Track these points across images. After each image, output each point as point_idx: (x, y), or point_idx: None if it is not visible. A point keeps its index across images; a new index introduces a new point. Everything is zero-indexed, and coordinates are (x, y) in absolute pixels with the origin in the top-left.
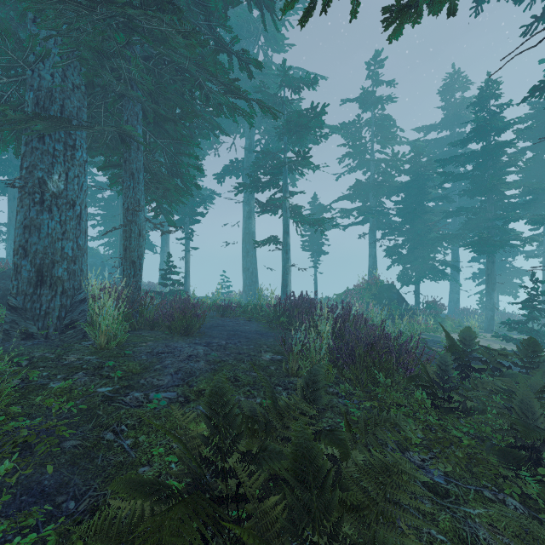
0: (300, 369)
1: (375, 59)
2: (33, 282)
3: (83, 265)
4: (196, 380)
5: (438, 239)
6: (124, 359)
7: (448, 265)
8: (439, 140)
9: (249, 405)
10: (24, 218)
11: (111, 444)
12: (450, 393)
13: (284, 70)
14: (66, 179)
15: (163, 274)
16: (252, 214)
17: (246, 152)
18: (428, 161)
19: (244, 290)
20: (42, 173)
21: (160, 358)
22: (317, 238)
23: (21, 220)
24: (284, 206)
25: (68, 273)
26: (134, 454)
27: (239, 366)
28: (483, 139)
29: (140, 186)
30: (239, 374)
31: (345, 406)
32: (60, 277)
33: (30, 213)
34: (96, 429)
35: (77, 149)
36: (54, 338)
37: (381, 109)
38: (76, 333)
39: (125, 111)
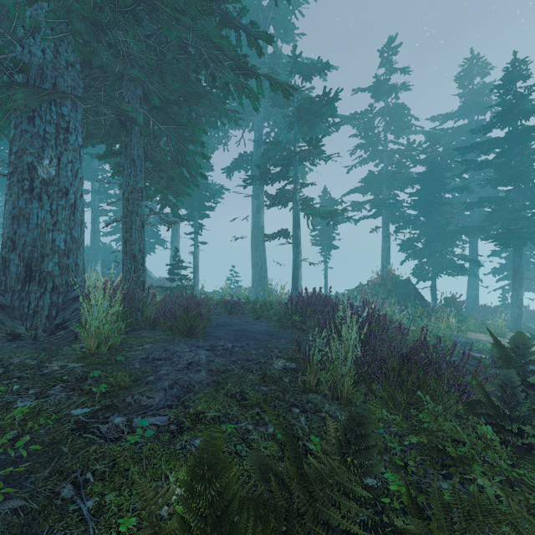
0: (320, 384)
1: (389, 45)
2: (21, 277)
3: (79, 259)
4: (193, 398)
5: (458, 232)
6: (113, 368)
7: (468, 259)
8: (456, 128)
9: (259, 461)
10: (12, 207)
11: (65, 508)
12: (520, 424)
13: (295, 55)
14: (58, 164)
15: (170, 269)
16: (261, 208)
17: (255, 145)
18: (446, 150)
19: (253, 285)
20: (31, 158)
21: (155, 366)
22: (327, 232)
23: (10, 210)
24: (295, 198)
25: (60, 268)
26: (92, 528)
27: (247, 378)
28: (509, 124)
29: (142, 174)
30: (247, 389)
31: (381, 439)
32: (51, 272)
33: (19, 202)
34: (53, 478)
35: (70, 132)
36: (42, 340)
37: (395, 98)
38: (67, 334)
39: (125, 93)
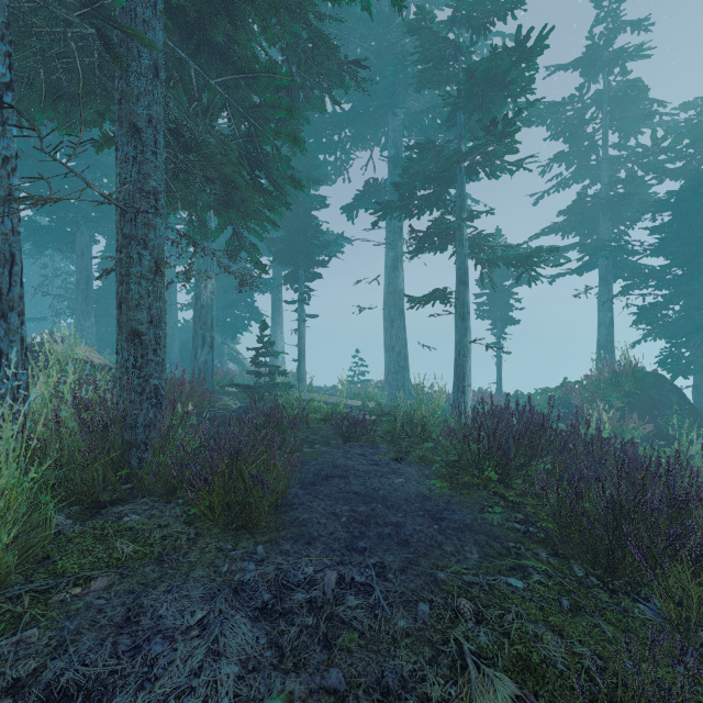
0: None
1: None
2: None
3: (5, 340)
4: None
5: None
6: None
7: None
8: None
9: None
10: None
11: None
12: None
13: None
14: None
15: (254, 357)
16: (399, 262)
17: (390, 167)
18: None
19: (387, 380)
20: None
21: None
22: (501, 297)
23: None
24: (459, 236)
25: None
26: None
27: None
28: None
29: (158, 162)
30: None
31: None
32: None
33: None
34: None
35: None
36: None
37: (621, 74)
38: None
39: None
